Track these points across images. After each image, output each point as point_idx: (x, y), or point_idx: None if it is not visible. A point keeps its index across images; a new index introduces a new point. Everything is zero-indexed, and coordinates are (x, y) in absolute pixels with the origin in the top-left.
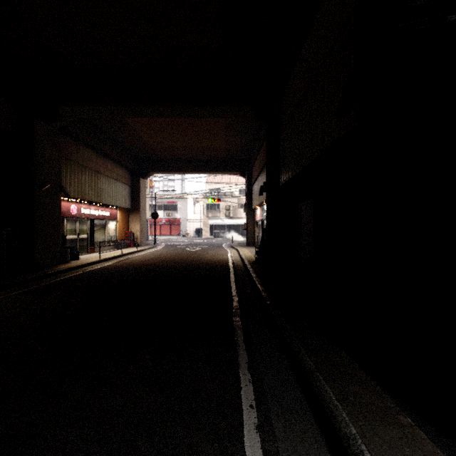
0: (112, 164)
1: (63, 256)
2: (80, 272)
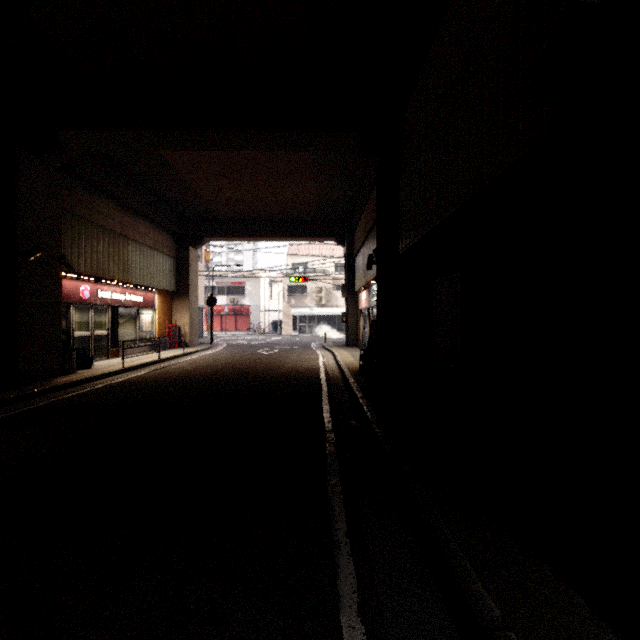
0: (146, 225)
1: (66, 364)
2: (88, 389)
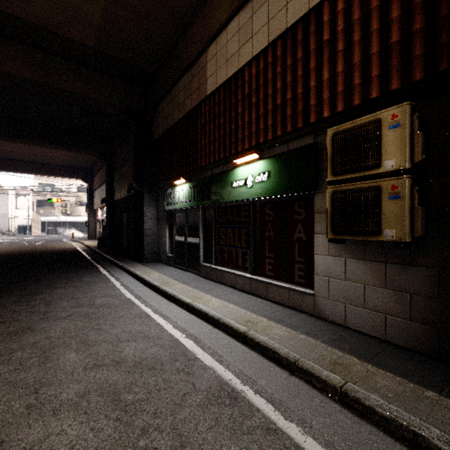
0: None
1: None
2: None
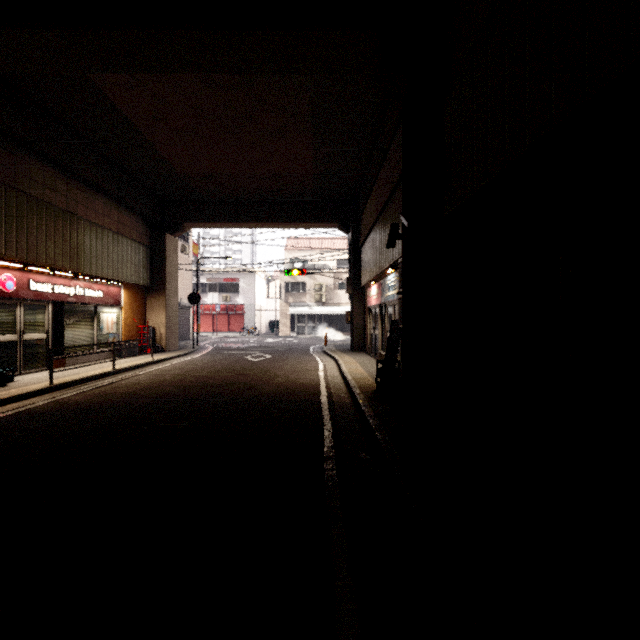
0: (106, 202)
1: None
2: None
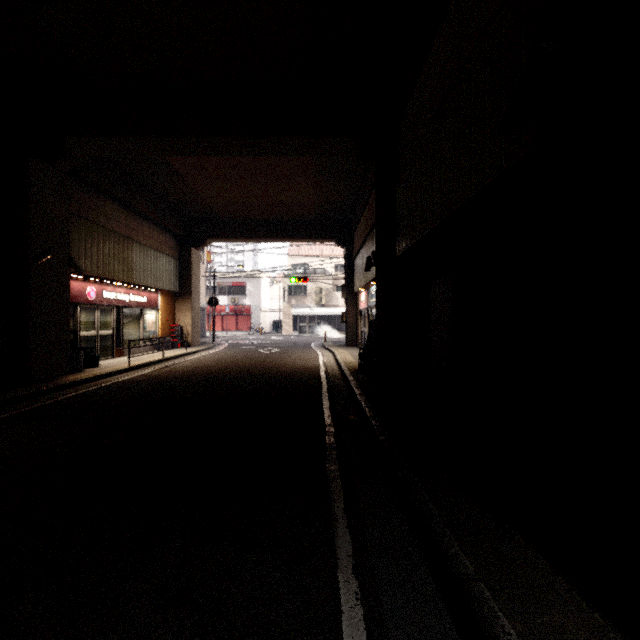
0: (150, 226)
1: (74, 362)
2: (97, 386)
